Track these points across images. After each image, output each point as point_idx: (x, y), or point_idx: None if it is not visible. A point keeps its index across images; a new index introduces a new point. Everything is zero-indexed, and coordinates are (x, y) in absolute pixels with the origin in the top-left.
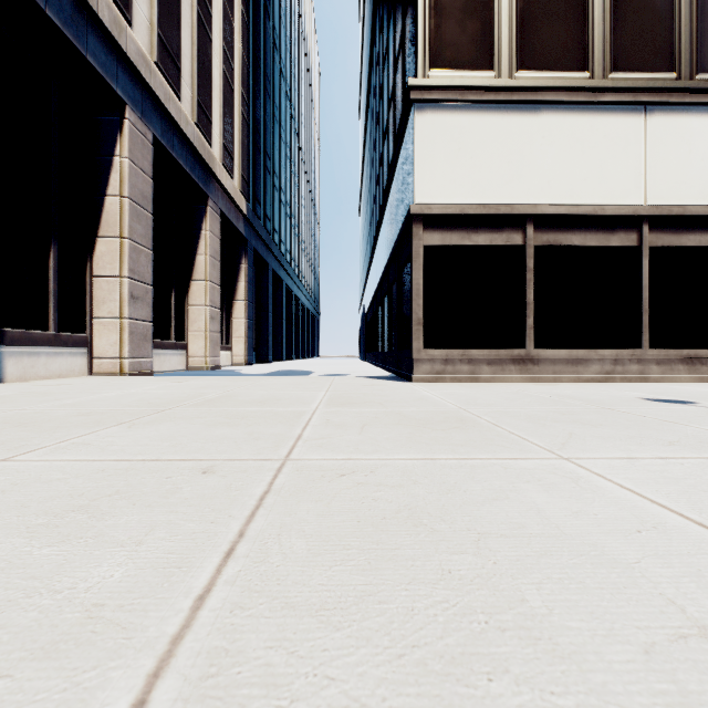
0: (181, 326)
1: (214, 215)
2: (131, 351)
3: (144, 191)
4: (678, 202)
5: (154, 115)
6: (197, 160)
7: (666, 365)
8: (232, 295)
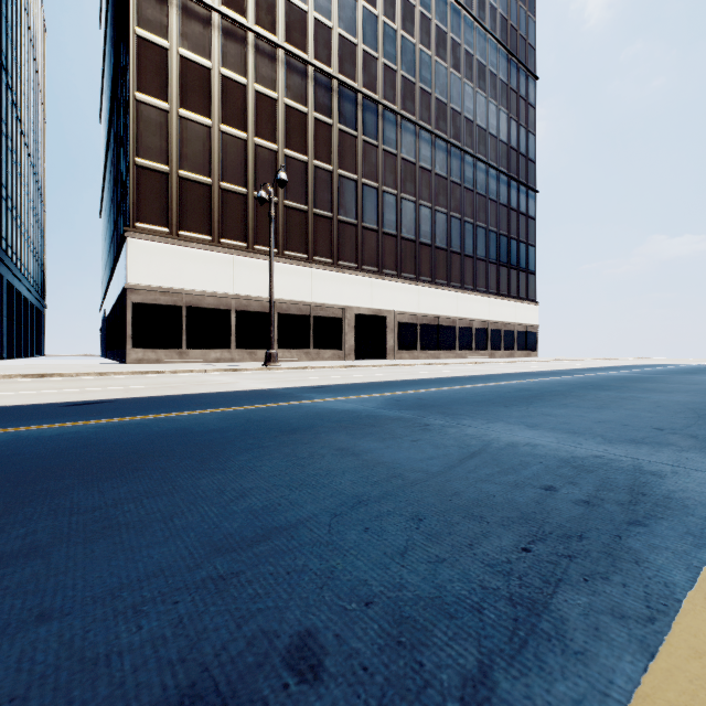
0: None
1: None
2: None
3: None
4: (247, 294)
5: None
6: None
7: (242, 356)
8: None
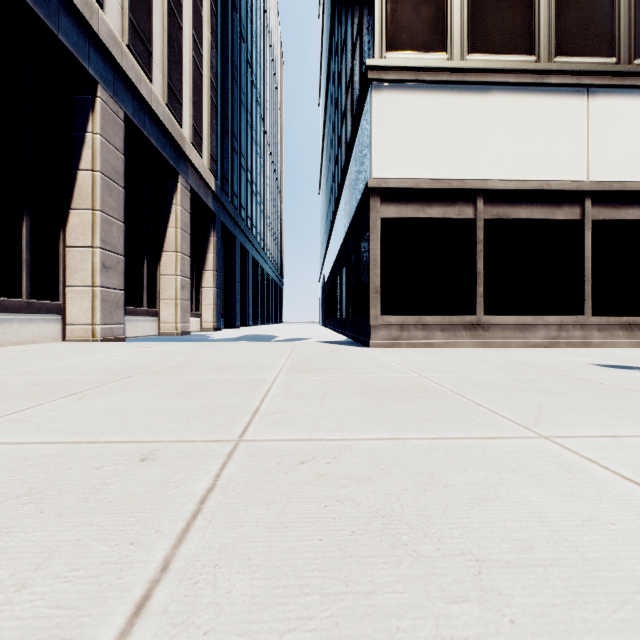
0: (153, 295)
1: (184, 191)
2: (102, 317)
3: (116, 167)
4: (618, 179)
5: (126, 95)
6: (168, 139)
7: (607, 331)
8: (202, 266)
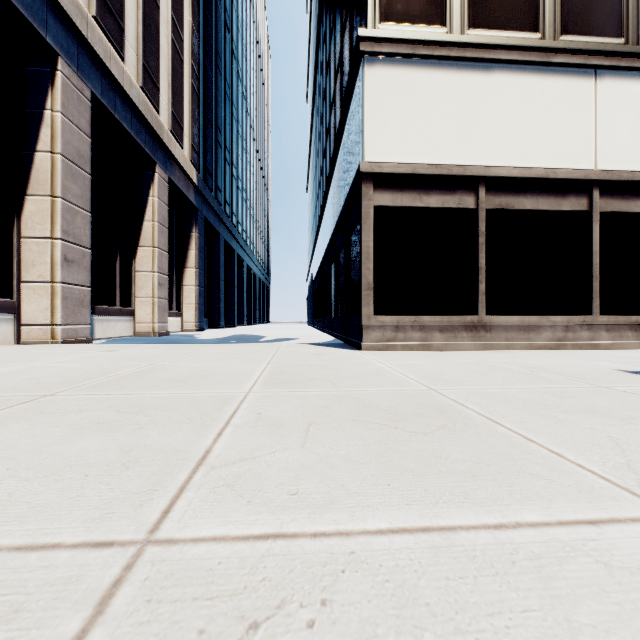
0: (128, 292)
1: (162, 182)
2: (64, 317)
3: (80, 150)
4: (627, 168)
5: (93, 72)
6: (143, 125)
7: (615, 332)
8: (183, 263)
